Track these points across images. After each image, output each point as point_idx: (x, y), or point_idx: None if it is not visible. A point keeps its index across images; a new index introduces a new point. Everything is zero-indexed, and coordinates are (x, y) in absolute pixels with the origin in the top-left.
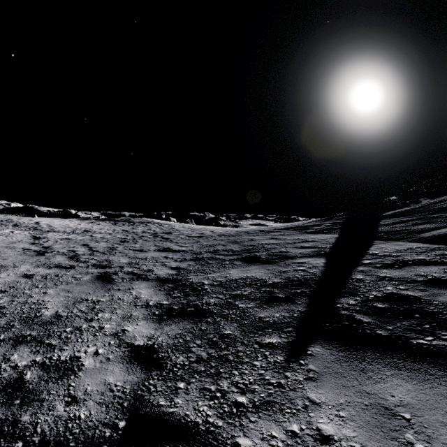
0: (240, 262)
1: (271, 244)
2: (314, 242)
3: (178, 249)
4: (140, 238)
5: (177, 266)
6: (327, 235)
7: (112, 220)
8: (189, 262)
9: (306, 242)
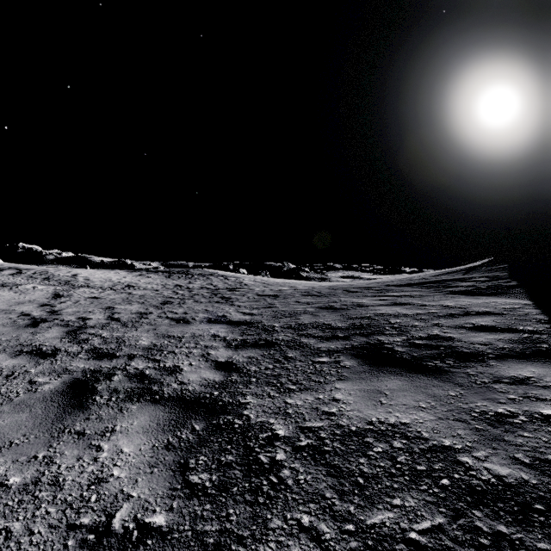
0: (353, 362)
1: (402, 317)
2: (495, 315)
3: (238, 319)
4: (191, 297)
5: (227, 360)
6: (501, 298)
7: (166, 272)
8: (251, 352)
9: (475, 314)
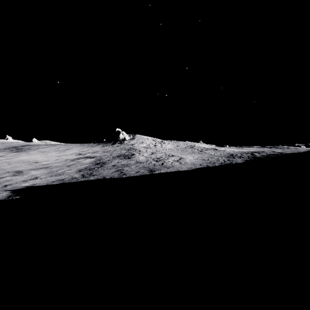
0: None
1: None
2: None
3: None
4: None
5: None
6: None
7: (266, 147)
8: None
9: None
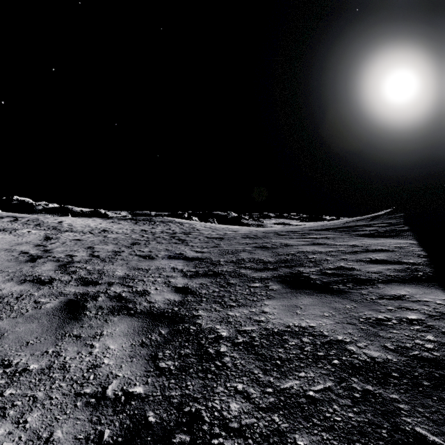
0: (279, 286)
1: (318, 254)
2: (387, 251)
3: (192, 256)
4: (154, 239)
5: (184, 285)
6: (395, 239)
7: (133, 219)
8: (202, 280)
9: (372, 251)
